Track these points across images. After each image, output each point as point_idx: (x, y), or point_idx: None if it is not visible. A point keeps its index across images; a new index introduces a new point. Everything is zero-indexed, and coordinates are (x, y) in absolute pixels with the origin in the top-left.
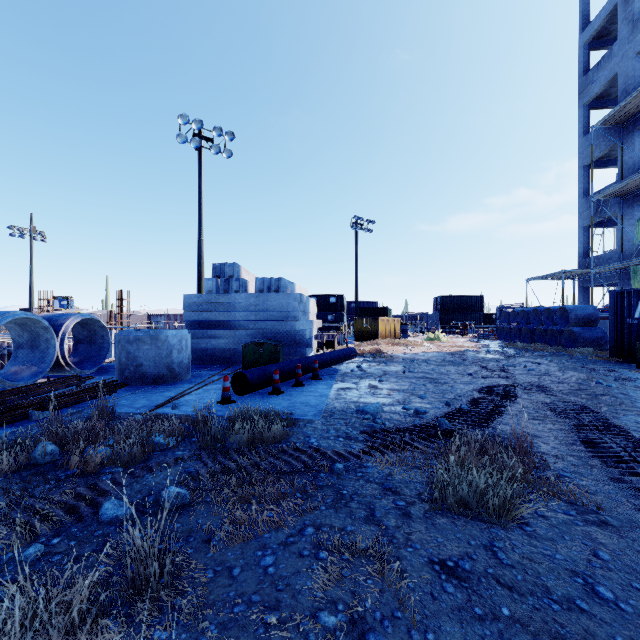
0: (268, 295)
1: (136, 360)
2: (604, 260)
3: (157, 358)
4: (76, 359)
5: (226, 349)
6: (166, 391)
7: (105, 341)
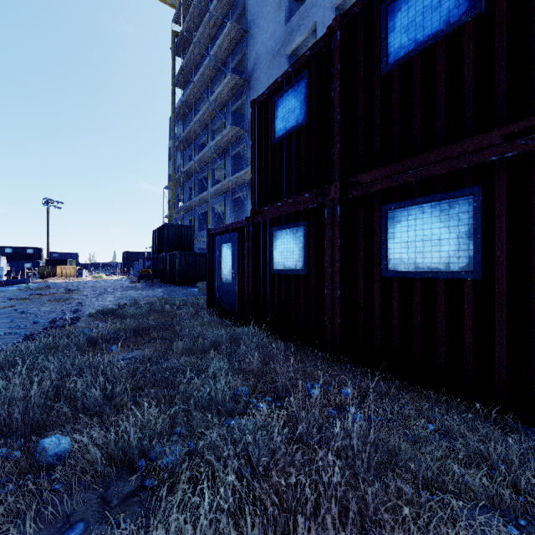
0: None
1: None
2: None
3: None
4: None
5: None
6: None
7: None
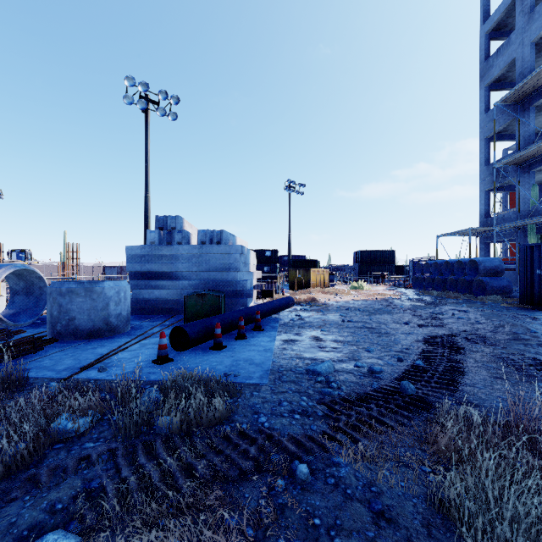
0: (210, 247)
1: (69, 313)
2: (503, 219)
3: (92, 311)
4: (12, 311)
5: (169, 299)
6: (99, 347)
7: (43, 292)
